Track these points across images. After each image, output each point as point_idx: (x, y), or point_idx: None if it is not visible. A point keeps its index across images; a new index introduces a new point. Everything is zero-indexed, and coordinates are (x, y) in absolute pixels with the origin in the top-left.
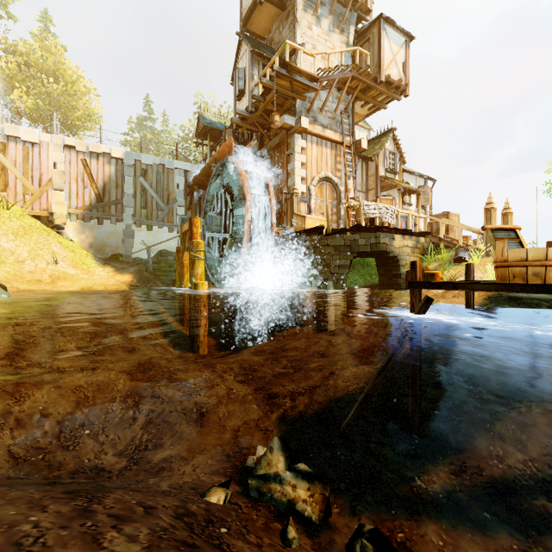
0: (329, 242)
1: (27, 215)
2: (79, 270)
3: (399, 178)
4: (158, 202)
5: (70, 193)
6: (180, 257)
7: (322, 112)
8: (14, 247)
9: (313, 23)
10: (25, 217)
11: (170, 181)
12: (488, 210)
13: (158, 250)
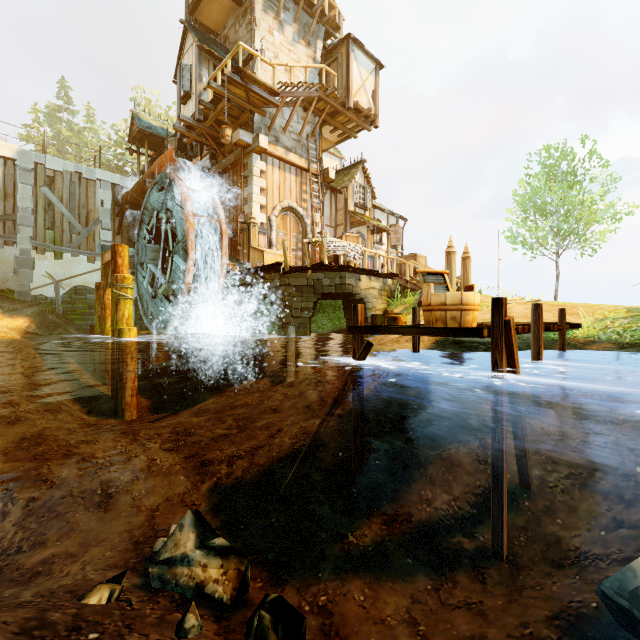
0: (290, 282)
1: None
2: None
3: (370, 214)
4: (71, 222)
5: None
6: (101, 295)
7: (285, 132)
8: None
9: (275, 28)
10: None
11: (90, 196)
12: (449, 254)
13: (71, 286)
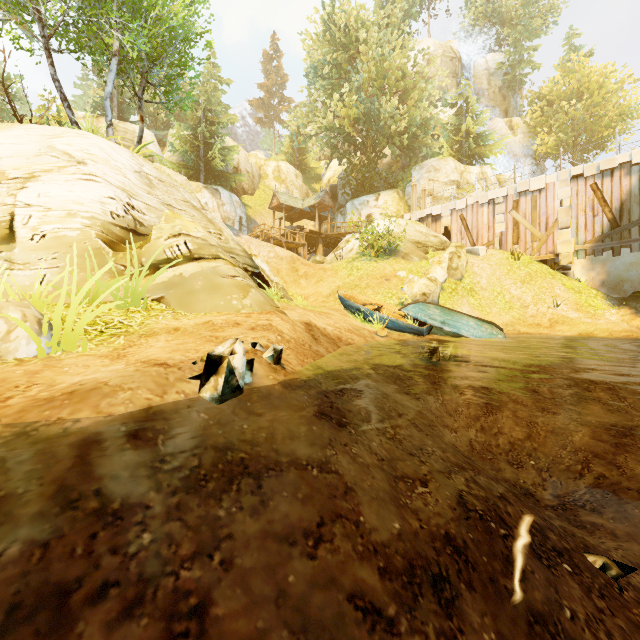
0: None
1: (534, 261)
2: (582, 313)
3: None
4: None
5: (576, 228)
6: None
7: None
8: (520, 294)
9: None
10: (532, 264)
11: None
12: None
13: None
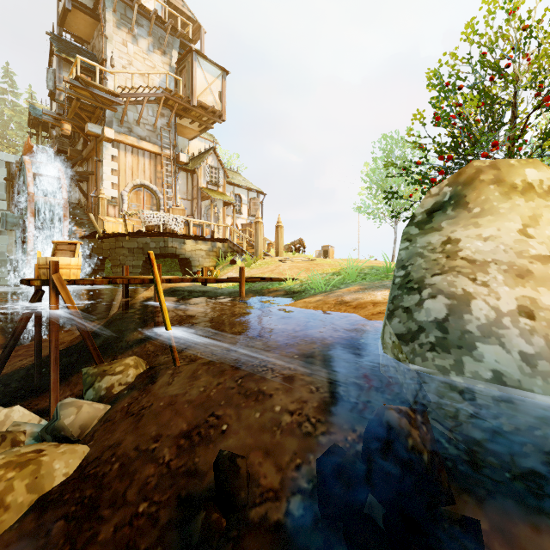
0: (124, 245)
1: None
2: None
3: (223, 190)
4: None
5: None
6: None
7: (139, 124)
8: None
9: (129, 41)
10: None
11: None
12: (256, 223)
13: None
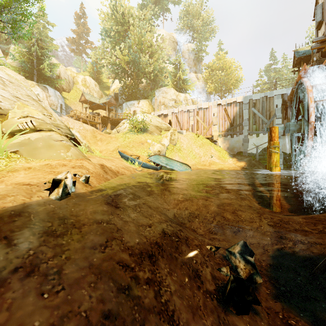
0: None
1: (204, 138)
2: (220, 160)
3: None
4: (262, 119)
5: (219, 125)
6: (268, 151)
7: None
8: (199, 152)
9: None
10: (203, 139)
11: (270, 104)
12: None
13: (262, 148)
